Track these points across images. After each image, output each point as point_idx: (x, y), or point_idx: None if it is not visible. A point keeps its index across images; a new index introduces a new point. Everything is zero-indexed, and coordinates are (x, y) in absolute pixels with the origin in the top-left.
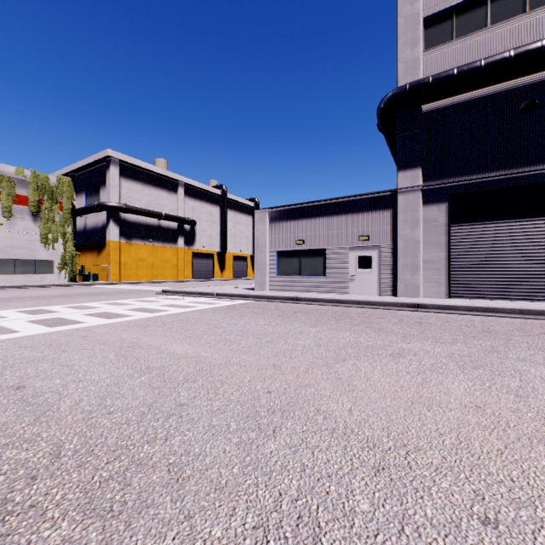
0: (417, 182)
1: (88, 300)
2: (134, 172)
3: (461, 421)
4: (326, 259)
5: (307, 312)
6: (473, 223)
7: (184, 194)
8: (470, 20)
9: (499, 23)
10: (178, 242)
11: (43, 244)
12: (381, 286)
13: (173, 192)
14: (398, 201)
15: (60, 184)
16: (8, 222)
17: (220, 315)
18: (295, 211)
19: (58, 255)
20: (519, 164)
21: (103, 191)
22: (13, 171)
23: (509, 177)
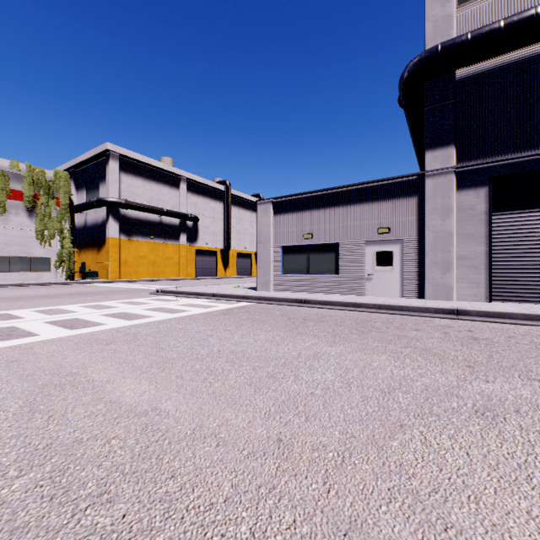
0: (450, 163)
1: (70, 301)
2: (135, 167)
3: None
4: (338, 255)
5: (320, 319)
6: (521, 211)
7: (186, 190)
8: None
9: None
10: (180, 239)
11: (38, 241)
12: (404, 286)
13: (175, 188)
14: (426, 186)
15: (57, 178)
16: (2, 218)
17: (211, 324)
18: (302, 201)
19: (55, 253)
20: None
21: (103, 186)
22: (7, 165)
23: None
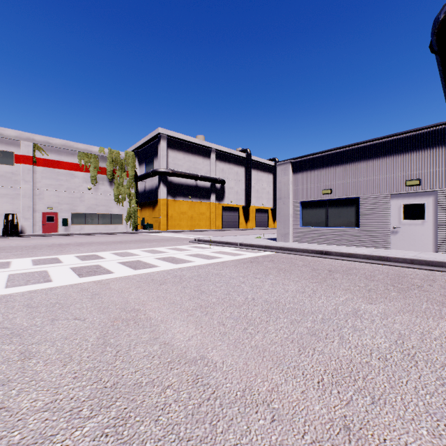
0: None
1: (135, 246)
2: (178, 144)
3: None
4: (359, 208)
5: (346, 272)
6: None
7: (215, 159)
8: None
9: None
10: (211, 198)
11: (115, 202)
12: (438, 241)
13: (207, 158)
14: None
15: (127, 157)
16: (95, 187)
17: (241, 271)
18: (320, 159)
19: (125, 210)
20: None
21: (156, 160)
22: (97, 150)
23: None
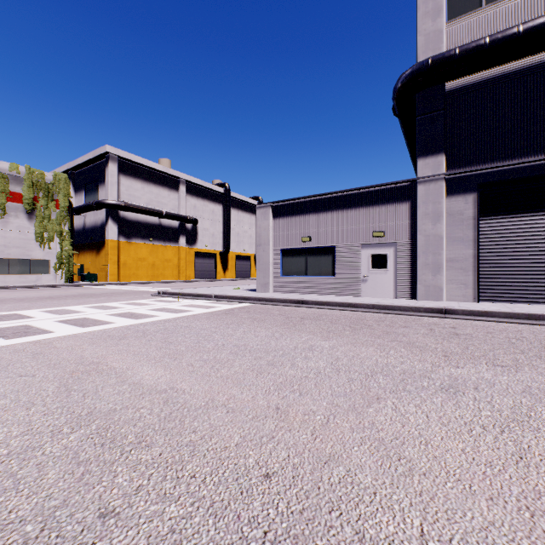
0: (440, 170)
1: (75, 302)
2: (134, 169)
3: None
4: (335, 257)
5: (316, 318)
6: (506, 216)
7: (185, 192)
8: None
9: None
10: (179, 241)
11: (38, 243)
12: (397, 288)
13: (174, 190)
14: (418, 192)
15: (57, 181)
16: (2, 220)
17: (214, 322)
18: (300, 205)
19: (54, 255)
20: None
21: (102, 188)
22: (6, 167)
23: None
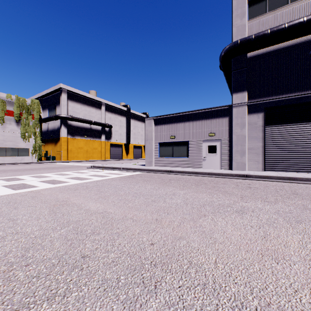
0: (244, 100)
1: (46, 172)
2: (76, 97)
3: (307, 276)
4: (188, 147)
5: (177, 179)
6: (279, 125)
7: (105, 110)
8: (277, 0)
9: (296, 1)
10: (101, 137)
11: (22, 139)
12: (222, 163)
13: (98, 109)
14: (233, 112)
15: (33, 104)
16: (2, 126)
17: (123, 182)
18: (169, 118)
19: (31, 145)
20: (309, 88)
21: (58, 108)
22: (4, 96)
23: (302, 96)
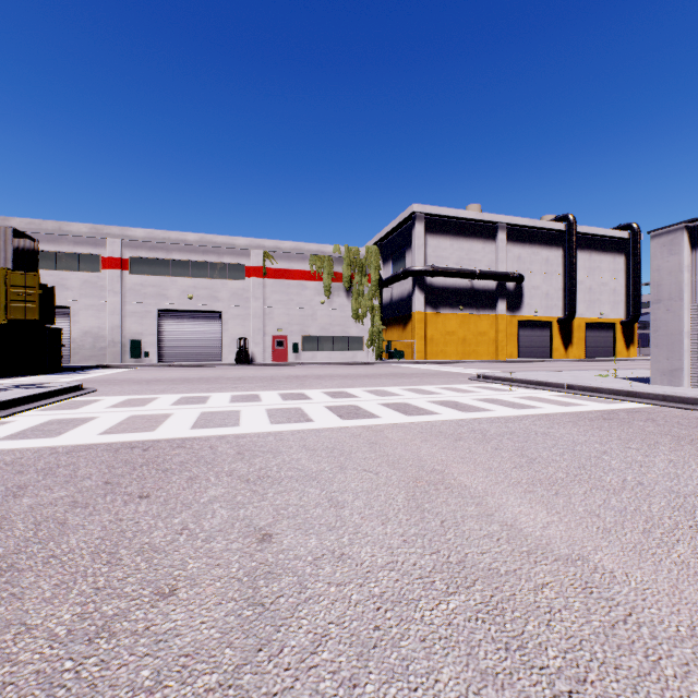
0: None
1: (389, 383)
2: (441, 224)
3: None
4: None
5: None
6: None
7: (505, 240)
8: None
9: None
10: (497, 307)
11: (354, 320)
12: None
13: (489, 241)
14: None
15: (368, 255)
16: (328, 300)
17: (591, 433)
18: None
19: (366, 331)
20: None
21: (408, 255)
22: (331, 250)
23: None
